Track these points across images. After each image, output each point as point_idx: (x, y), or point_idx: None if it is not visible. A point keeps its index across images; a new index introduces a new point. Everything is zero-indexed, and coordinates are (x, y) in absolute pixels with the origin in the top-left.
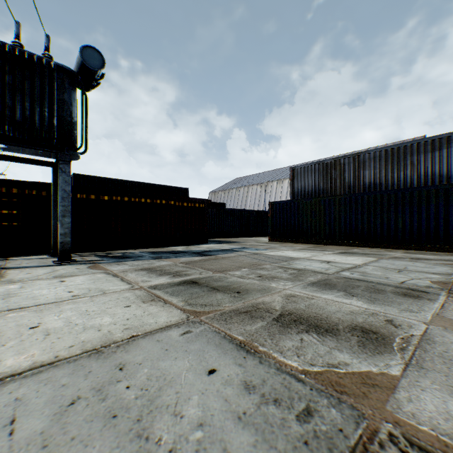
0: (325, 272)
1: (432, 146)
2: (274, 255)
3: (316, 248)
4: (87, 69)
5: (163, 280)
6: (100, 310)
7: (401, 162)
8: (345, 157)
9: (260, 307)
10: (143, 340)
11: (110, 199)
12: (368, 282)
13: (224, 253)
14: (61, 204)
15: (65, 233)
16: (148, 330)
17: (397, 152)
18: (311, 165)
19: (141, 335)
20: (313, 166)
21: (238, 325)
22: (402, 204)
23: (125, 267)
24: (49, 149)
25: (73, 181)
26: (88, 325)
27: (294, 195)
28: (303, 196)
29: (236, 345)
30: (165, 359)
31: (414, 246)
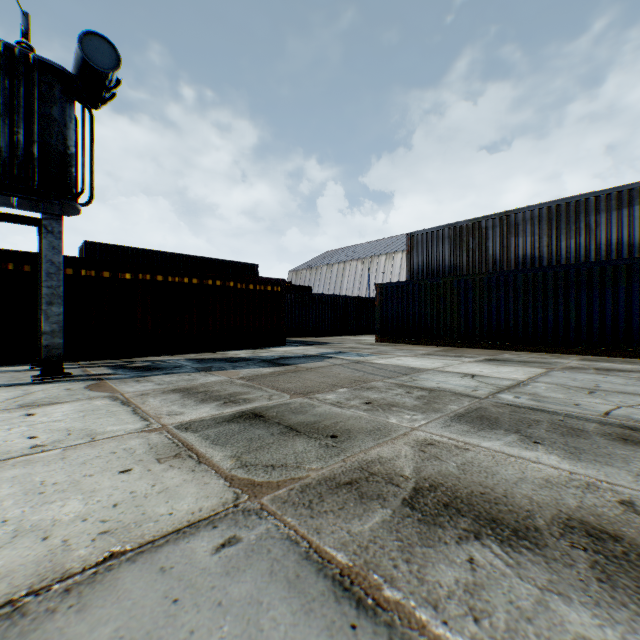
0: (474, 394)
1: (617, 202)
2: (387, 365)
3: (448, 353)
4: (91, 69)
5: (206, 412)
6: (70, 481)
7: (572, 225)
8: (487, 218)
9: (376, 471)
10: (129, 569)
11: (134, 278)
12: (550, 414)
13: (310, 362)
14: (45, 285)
15: (53, 332)
16: (150, 535)
17: (565, 210)
18: (438, 231)
19: (130, 553)
20: (441, 232)
21: (335, 518)
22: (576, 286)
23: (148, 387)
24: (26, 195)
25: (84, 253)
26: (28, 522)
27: (412, 273)
28: (425, 275)
29: (332, 583)
30: (166, 638)
31: (594, 350)
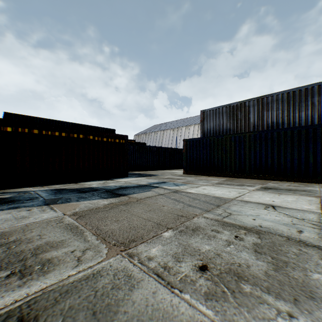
0: (306, 238)
1: None
2: (198, 194)
3: (232, 182)
4: None
5: None
6: None
7: (302, 103)
8: (249, 100)
9: None
10: None
11: (14, 130)
12: None
13: (141, 191)
14: None
15: None
16: None
17: (298, 94)
18: (219, 108)
19: None
20: (221, 109)
21: None
22: (313, 139)
23: None
24: None
25: None
26: None
27: (204, 134)
28: (212, 135)
29: None
30: None
31: None
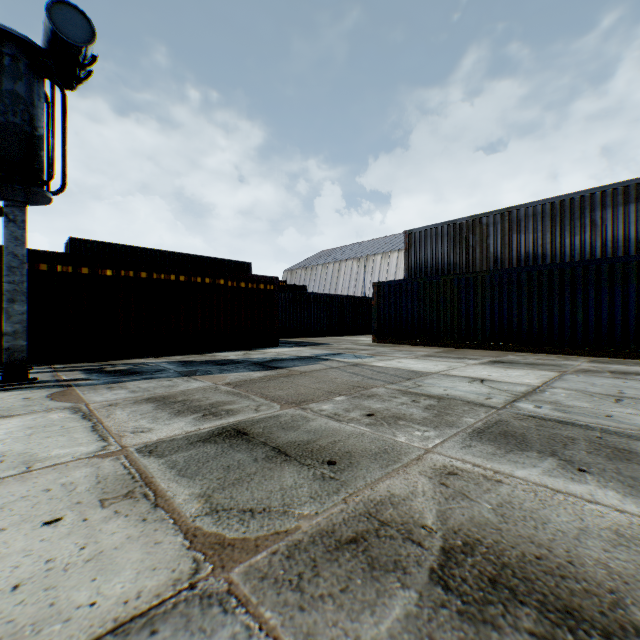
0: (488, 402)
1: (624, 197)
2: (387, 368)
3: (450, 354)
4: (62, 42)
5: (179, 428)
6: None
7: (576, 221)
8: (488, 214)
9: (388, 518)
10: None
11: (115, 274)
12: (583, 429)
13: (304, 364)
14: (6, 280)
15: (15, 332)
16: None
17: (570, 206)
18: (437, 228)
19: None
20: (440, 229)
21: (335, 610)
22: (583, 284)
23: (119, 396)
24: None
25: (69, 249)
26: None
27: (410, 272)
28: (424, 274)
29: None
30: None
31: (603, 351)
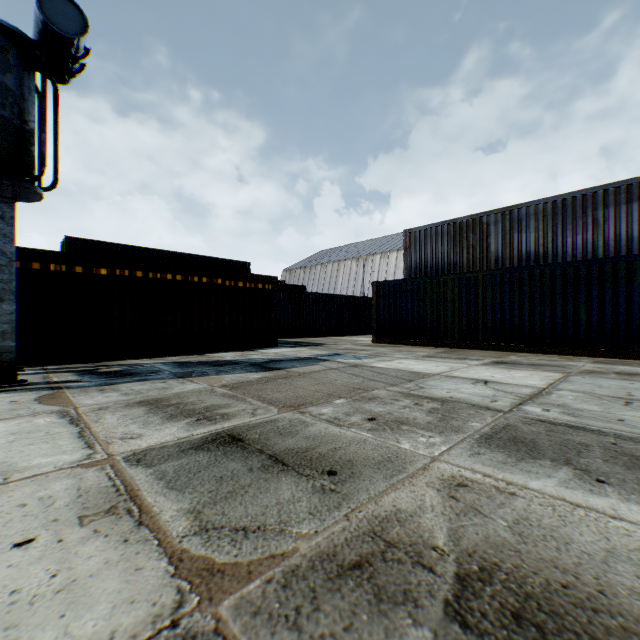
0: (494, 405)
1: (627, 195)
2: (388, 369)
3: (451, 355)
4: (53, 33)
5: (171, 433)
6: None
7: (578, 220)
8: (489, 213)
9: (394, 537)
10: None
11: (110, 273)
12: (596, 434)
13: (303, 365)
14: None
15: (3, 333)
16: None
17: (571, 205)
18: (437, 227)
19: None
20: (440, 228)
21: None
22: (586, 284)
23: (111, 398)
24: None
25: (65, 249)
26: None
27: (410, 271)
28: (424, 273)
29: None
30: None
31: (606, 351)
